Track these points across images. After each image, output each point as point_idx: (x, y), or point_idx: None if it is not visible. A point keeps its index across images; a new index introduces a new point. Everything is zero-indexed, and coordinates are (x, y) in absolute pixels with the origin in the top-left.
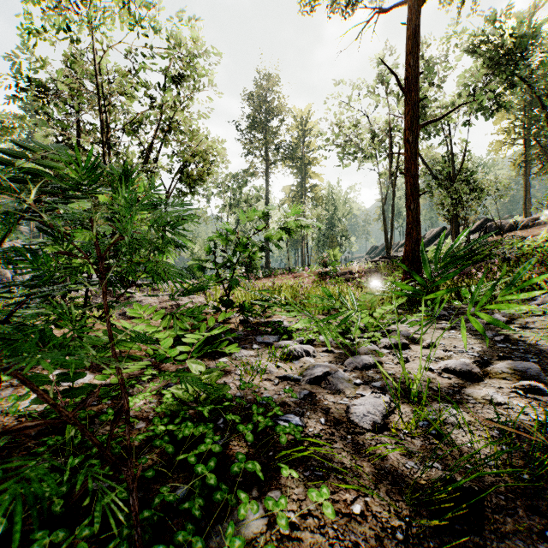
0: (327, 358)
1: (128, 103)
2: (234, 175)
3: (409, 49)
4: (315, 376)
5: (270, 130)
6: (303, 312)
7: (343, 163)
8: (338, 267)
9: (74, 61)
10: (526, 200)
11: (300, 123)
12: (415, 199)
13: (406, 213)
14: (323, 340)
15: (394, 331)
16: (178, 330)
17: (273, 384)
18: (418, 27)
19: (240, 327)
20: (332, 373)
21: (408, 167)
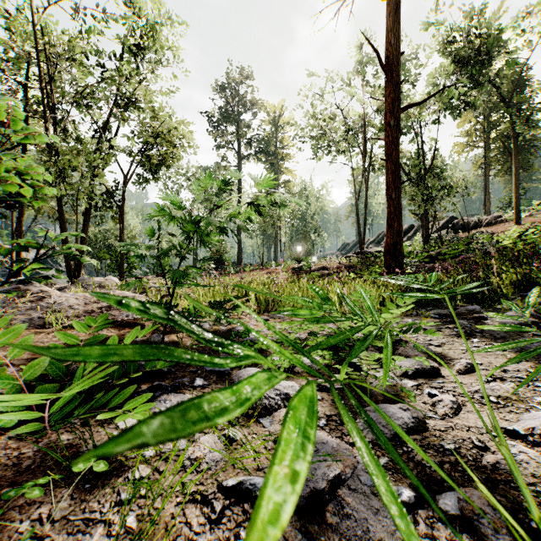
0: (321, 406)
1: (82, 78)
2: (205, 168)
3: (390, 26)
4: (310, 490)
5: (242, 123)
6: (285, 356)
7: (317, 158)
8: (312, 262)
9: (12, 22)
10: (486, 200)
11: (273, 119)
12: (397, 187)
13: (387, 203)
14: (309, 364)
15: (406, 345)
16: (47, 362)
17: (208, 521)
18: (399, 3)
19: (189, 339)
20: (348, 478)
21: (390, 153)
